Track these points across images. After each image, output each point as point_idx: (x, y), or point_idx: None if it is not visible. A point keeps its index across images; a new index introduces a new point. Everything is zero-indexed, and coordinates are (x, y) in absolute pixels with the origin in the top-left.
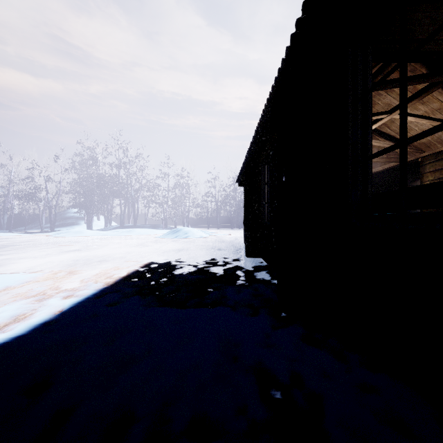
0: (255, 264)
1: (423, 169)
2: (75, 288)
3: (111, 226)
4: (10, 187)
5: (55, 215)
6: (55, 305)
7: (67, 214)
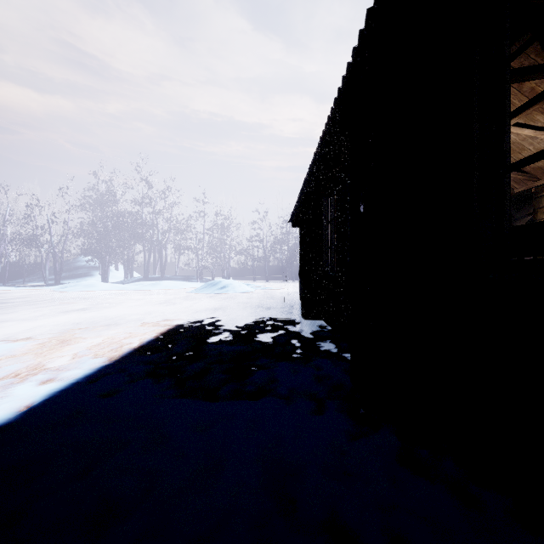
0: (315, 329)
1: (538, 202)
2: (63, 367)
3: (132, 278)
4: (5, 228)
5: (61, 264)
6: (23, 396)
7: (77, 262)
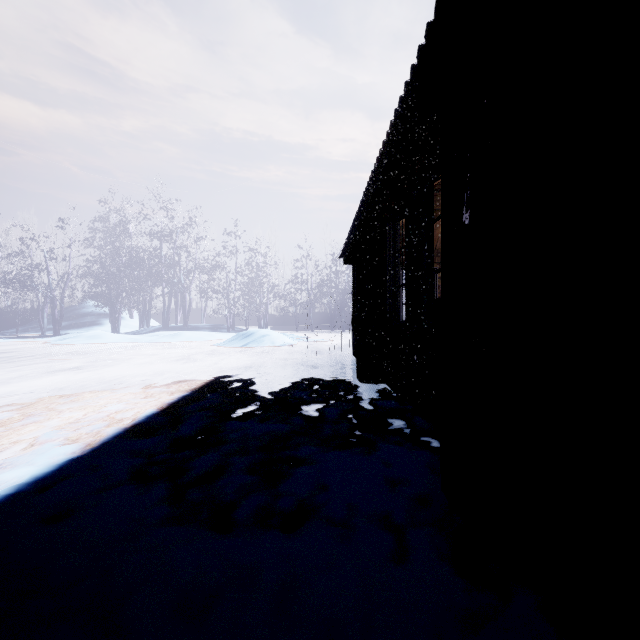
0: (376, 397)
1: None
2: (8, 463)
3: (149, 327)
4: None
5: (61, 311)
6: None
7: (83, 309)
